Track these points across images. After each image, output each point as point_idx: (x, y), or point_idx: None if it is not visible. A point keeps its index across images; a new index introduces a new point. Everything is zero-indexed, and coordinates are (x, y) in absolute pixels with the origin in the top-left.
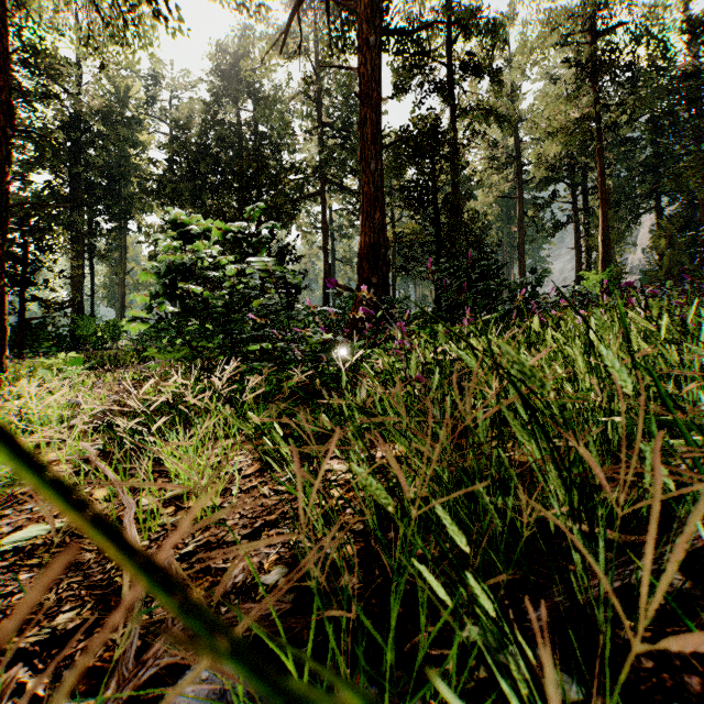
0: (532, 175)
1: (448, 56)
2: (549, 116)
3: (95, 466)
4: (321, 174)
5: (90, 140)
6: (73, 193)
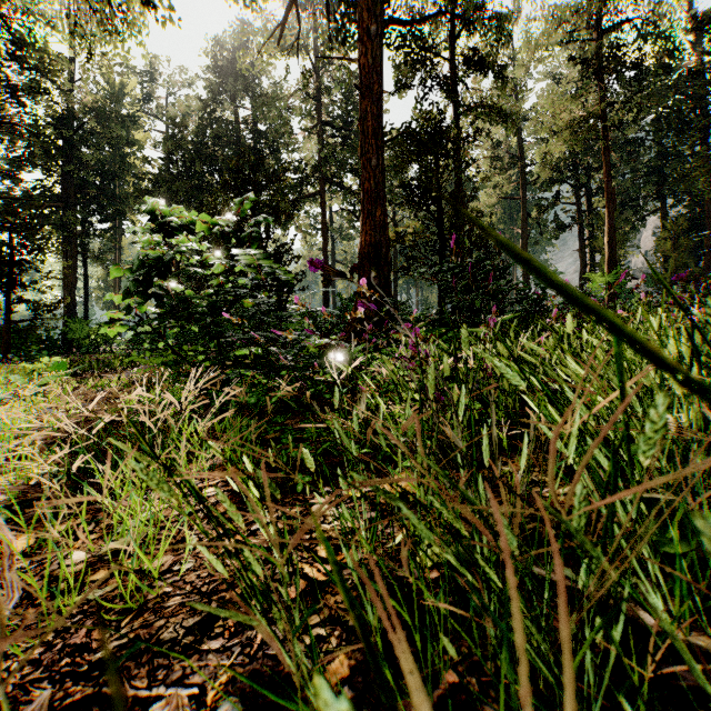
0: (536, 176)
1: (451, 51)
2: (554, 114)
3: (34, 499)
4: (321, 173)
5: (84, 138)
6: (65, 192)
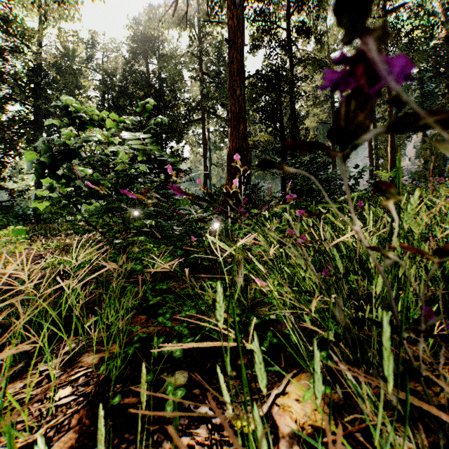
0: None
1: (288, 24)
2: None
3: None
4: (202, 106)
5: (48, 84)
6: (36, 118)
